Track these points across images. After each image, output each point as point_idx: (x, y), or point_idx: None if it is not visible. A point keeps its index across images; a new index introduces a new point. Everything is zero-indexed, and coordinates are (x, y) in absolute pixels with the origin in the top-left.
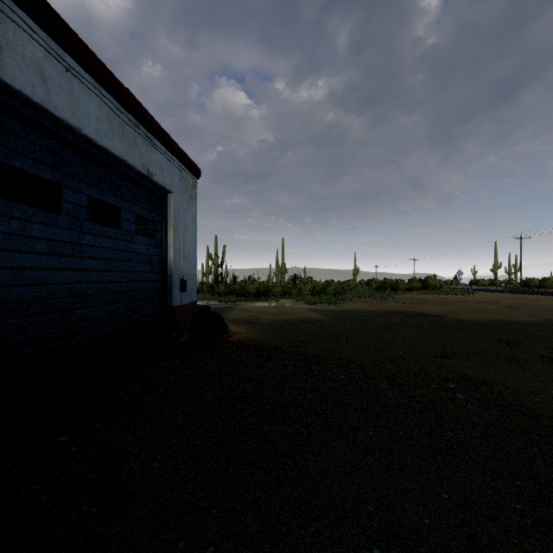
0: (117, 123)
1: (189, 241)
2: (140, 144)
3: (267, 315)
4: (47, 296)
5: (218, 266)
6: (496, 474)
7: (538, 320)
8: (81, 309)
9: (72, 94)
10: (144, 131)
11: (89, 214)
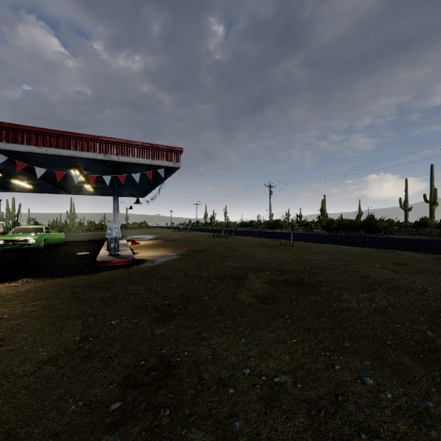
0: None
1: None
2: None
3: None
4: None
5: (14, 216)
6: None
7: None
8: None
9: None
10: None
11: None
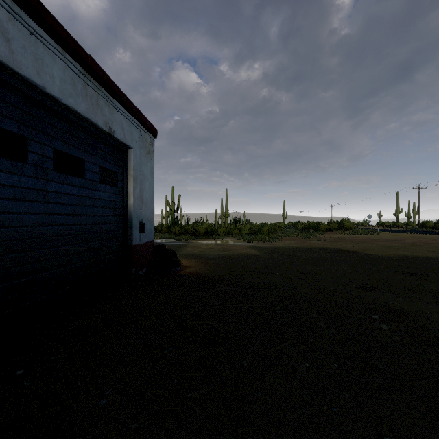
0: (80, 86)
1: (147, 190)
2: (102, 105)
3: (213, 251)
4: (12, 238)
5: (174, 211)
6: (434, 413)
7: (438, 255)
8: (47, 249)
9: (36, 56)
10: (106, 94)
11: (55, 165)
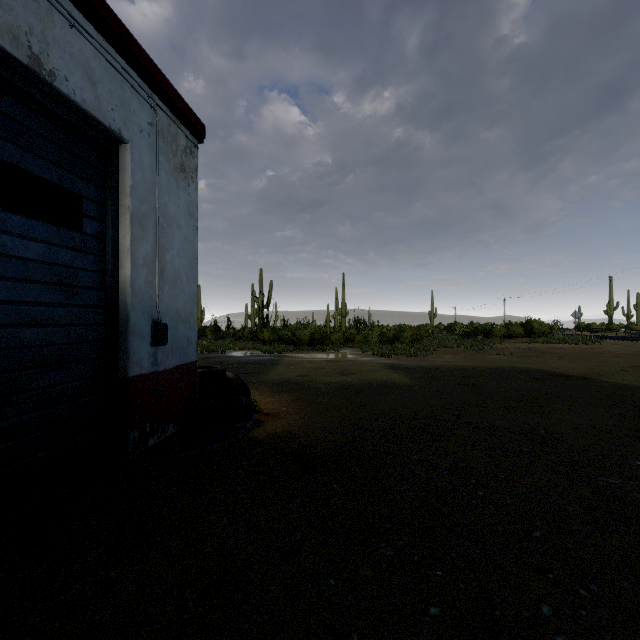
0: None
1: (178, 250)
2: None
3: (324, 375)
4: None
5: (263, 307)
6: None
7: None
8: None
9: None
10: None
11: None
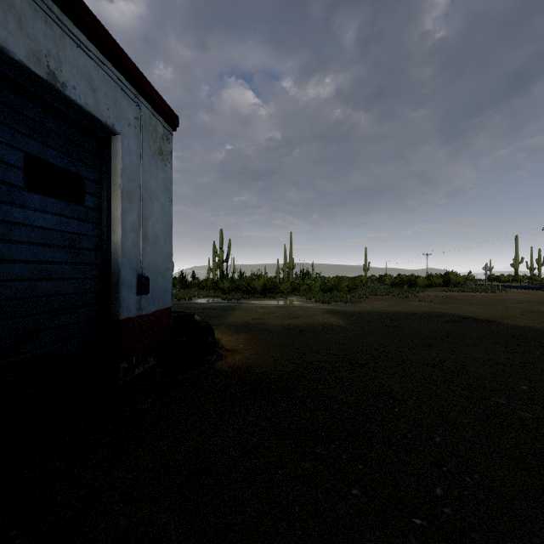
0: None
1: (157, 218)
2: (25, 12)
3: (274, 318)
4: None
5: (223, 261)
6: None
7: None
8: None
9: None
10: None
11: None
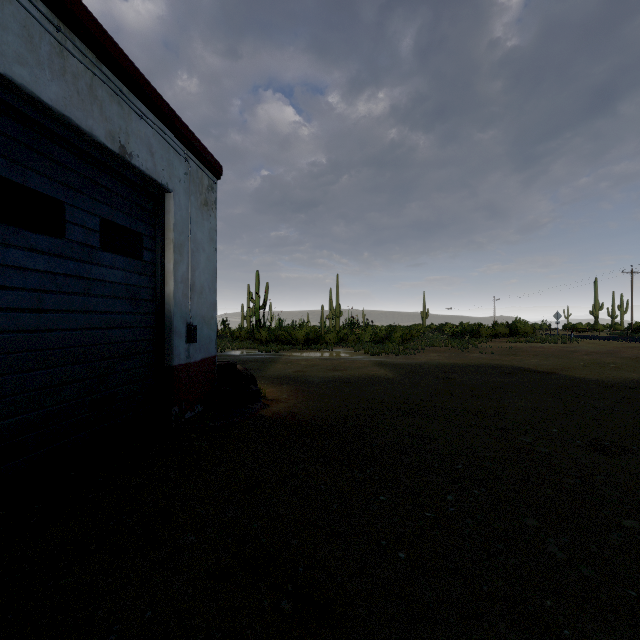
0: (47, 47)
1: (203, 268)
2: (104, 99)
3: (318, 371)
4: None
5: (259, 308)
6: None
7: None
8: None
9: None
10: (114, 80)
11: None
